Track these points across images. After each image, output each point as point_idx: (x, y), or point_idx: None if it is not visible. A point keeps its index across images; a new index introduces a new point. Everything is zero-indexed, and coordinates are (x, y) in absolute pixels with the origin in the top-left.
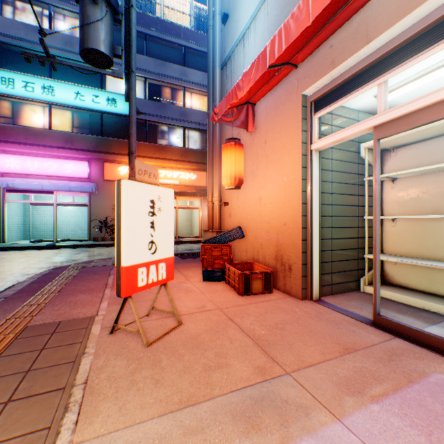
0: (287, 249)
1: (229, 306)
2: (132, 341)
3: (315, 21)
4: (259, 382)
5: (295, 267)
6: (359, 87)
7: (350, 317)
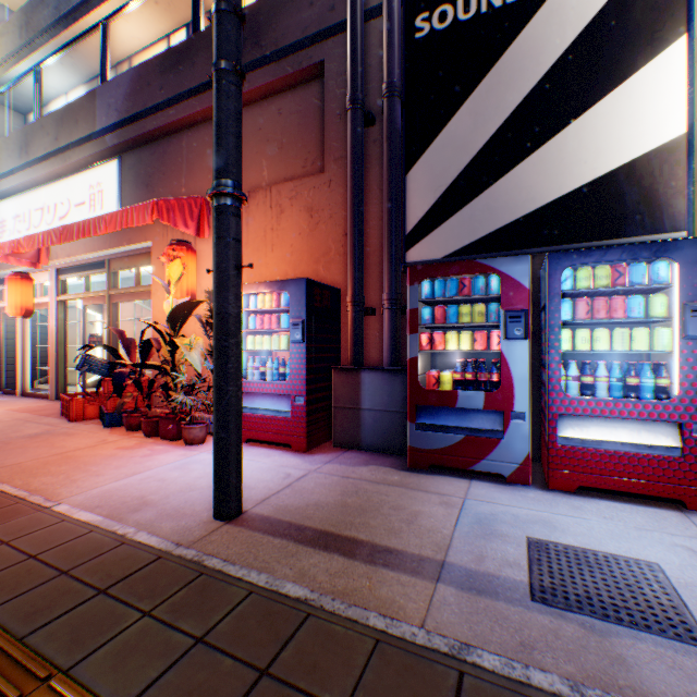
0: None
1: None
2: None
3: None
4: None
5: None
6: None
7: None
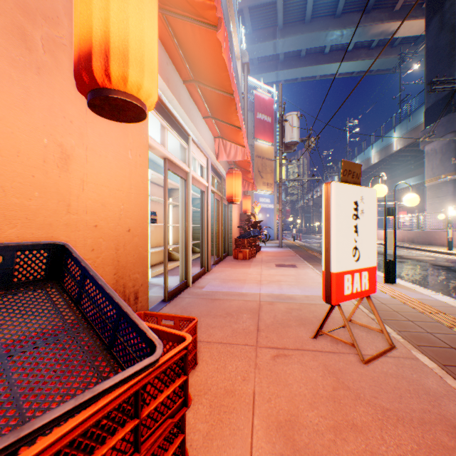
0: (134, 269)
1: (241, 345)
2: (360, 333)
3: (213, 82)
4: (276, 301)
5: (143, 290)
6: (165, 119)
7: (165, 306)
